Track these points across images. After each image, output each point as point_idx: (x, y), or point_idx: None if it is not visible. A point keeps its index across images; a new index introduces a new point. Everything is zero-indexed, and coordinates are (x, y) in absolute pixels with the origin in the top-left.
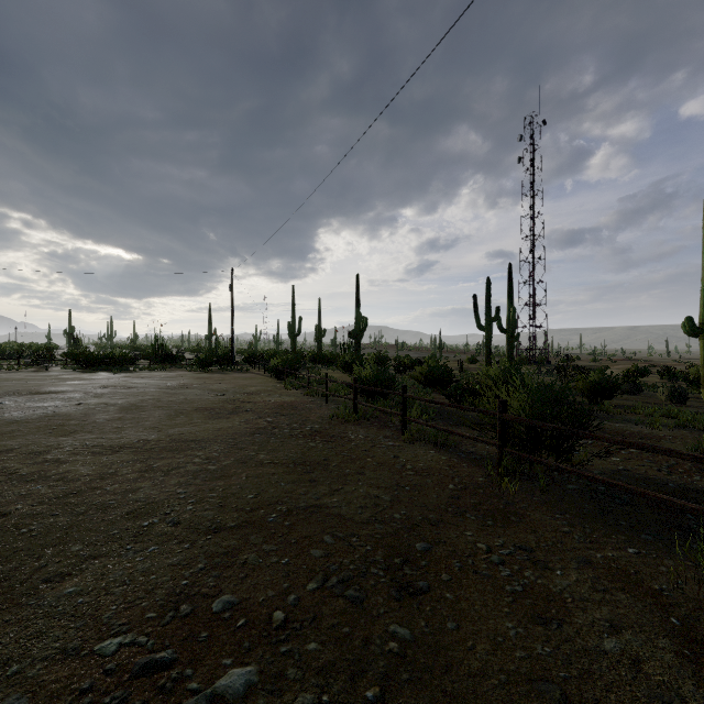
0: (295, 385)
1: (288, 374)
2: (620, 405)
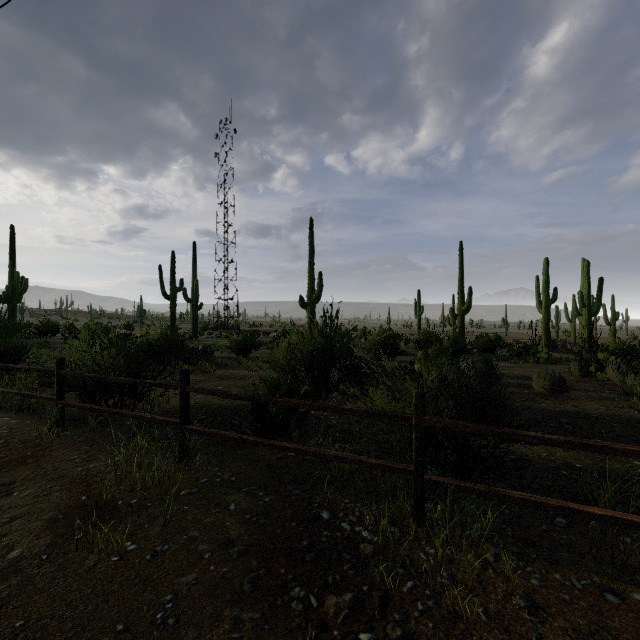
0: None
1: None
2: (257, 357)
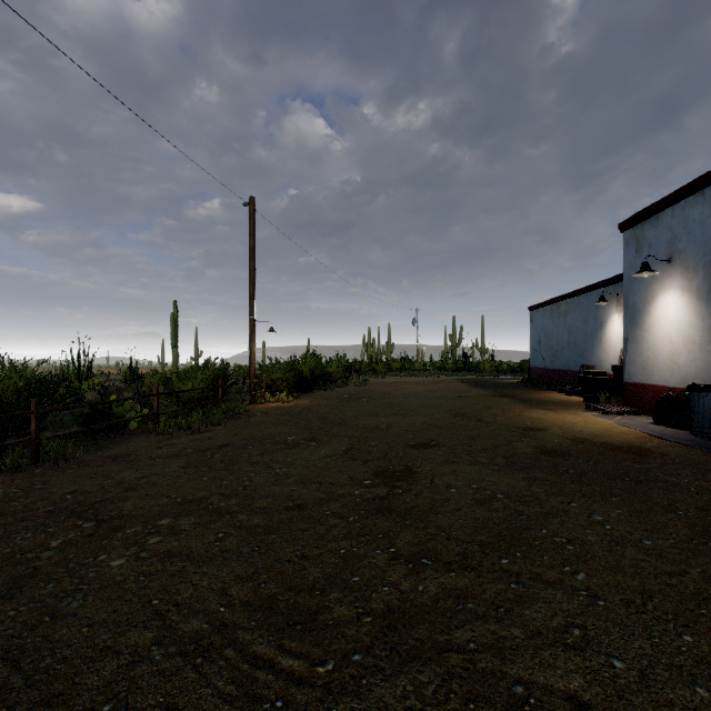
0: None
1: None
2: None
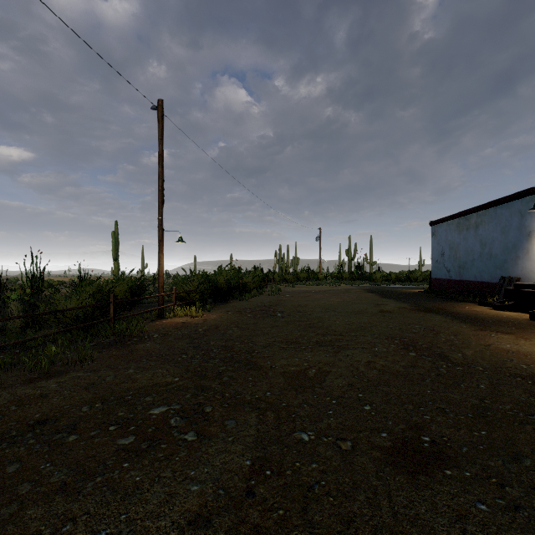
0: None
1: None
2: None
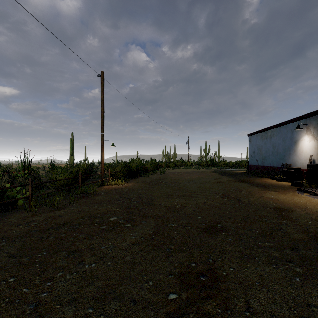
0: None
1: None
2: None
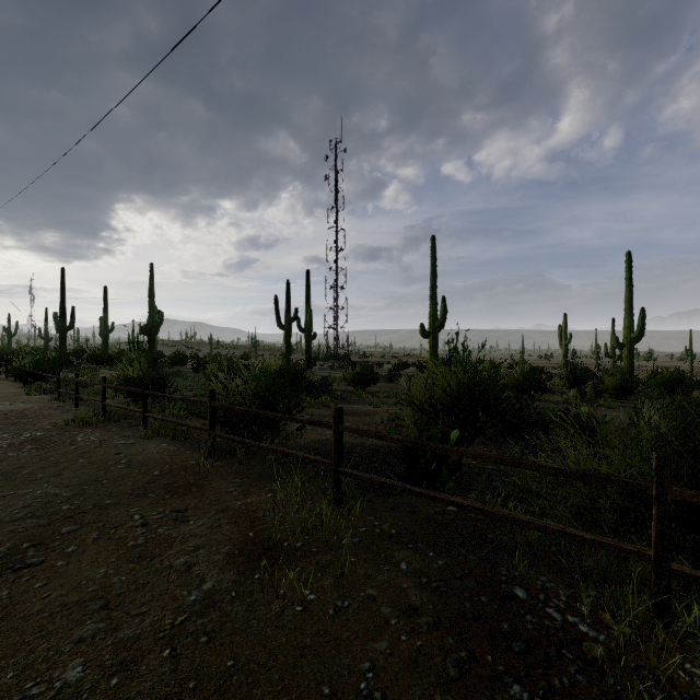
0: (44, 389)
1: (42, 377)
2: (375, 391)
